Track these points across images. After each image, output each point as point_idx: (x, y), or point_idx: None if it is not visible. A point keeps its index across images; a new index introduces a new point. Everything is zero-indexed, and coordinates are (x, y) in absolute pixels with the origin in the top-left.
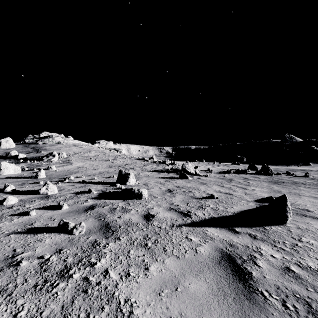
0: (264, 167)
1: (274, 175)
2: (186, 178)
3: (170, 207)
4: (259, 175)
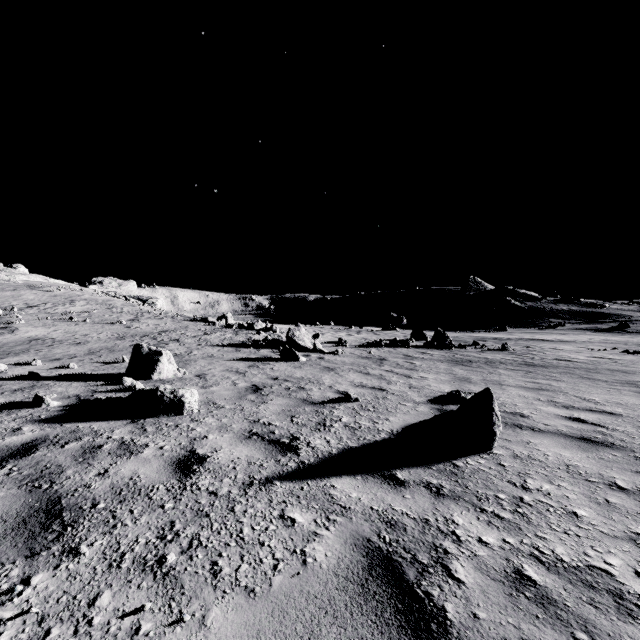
0: (439, 335)
1: (455, 348)
2: (295, 359)
3: (250, 430)
4: (431, 349)
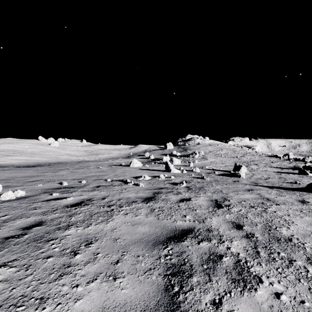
0: None
1: None
2: (305, 174)
3: (252, 181)
4: None
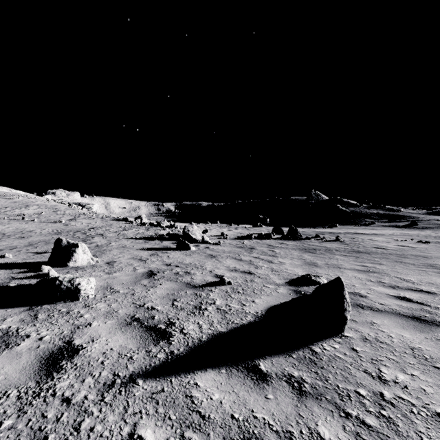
0: (292, 230)
1: (303, 239)
2: (187, 249)
3: (133, 316)
4: (286, 240)
